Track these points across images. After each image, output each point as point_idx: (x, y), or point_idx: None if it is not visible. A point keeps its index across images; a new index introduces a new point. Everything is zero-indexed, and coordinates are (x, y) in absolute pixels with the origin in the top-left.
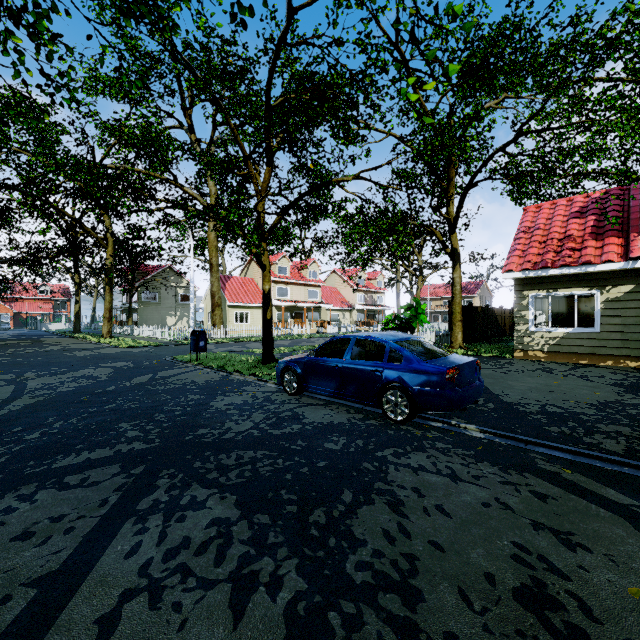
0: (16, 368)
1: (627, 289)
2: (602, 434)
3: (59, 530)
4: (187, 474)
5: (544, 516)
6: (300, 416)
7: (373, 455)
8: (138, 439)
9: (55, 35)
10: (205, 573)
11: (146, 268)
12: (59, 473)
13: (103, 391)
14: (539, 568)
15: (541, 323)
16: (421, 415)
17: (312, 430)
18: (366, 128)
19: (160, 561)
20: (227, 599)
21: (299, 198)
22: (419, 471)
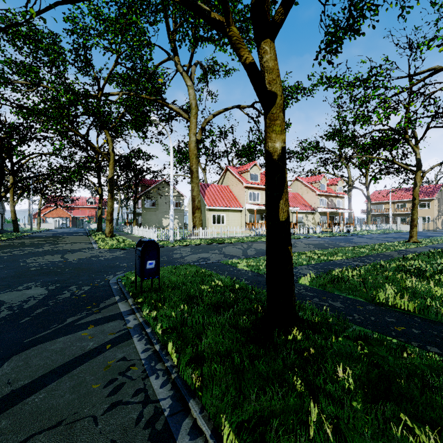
0: None
1: None
2: None
3: None
4: None
5: None
6: None
7: None
8: None
9: None
10: None
11: (148, 182)
12: None
13: None
14: None
15: None
16: None
17: None
18: None
19: None
20: None
21: None
22: None
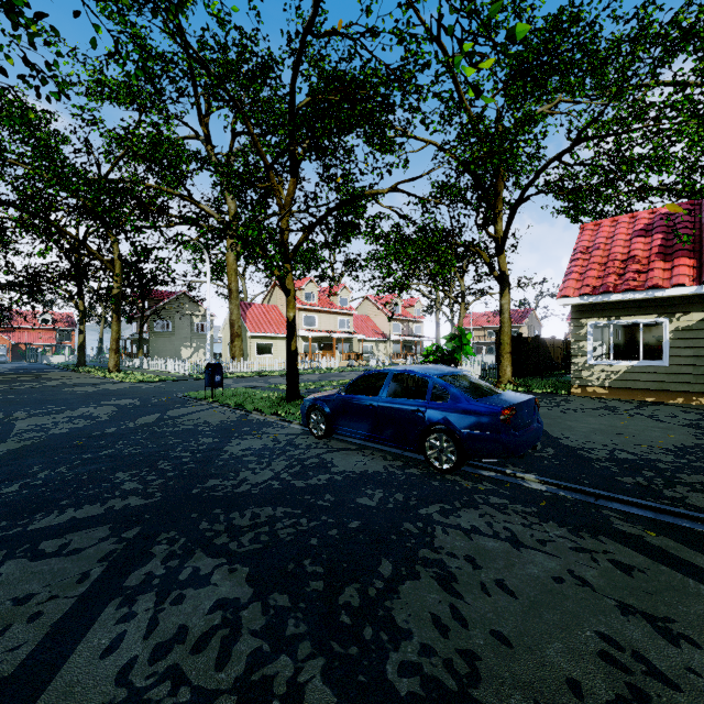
0: (6, 406)
1: (700, 316)
2: (685, 486)
3: (22, 616)
4: (190, 538)
5: (632, 595)
6: (328, 464)
7: (416, 513)
8: (136, 493)
9: (39, 14)
10: (203, 680)
11: (158, 294)
12: (35, 537)
13: (101, 433)
14: (637, 671)
15: (601, 355)
16: (470, 462)
17: (342, 481)
18: (403, 135)
19: (146, 662)
20: None
21: (328, 213)
22: (472, 534)
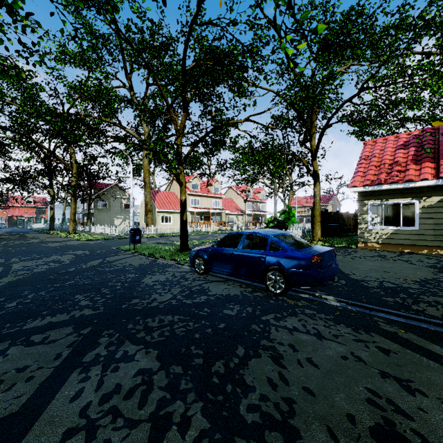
0: (6, 255)
1: (438, 199)
2: (425, 303)
3: (22, 378)
4: (122, 334)
5: (388, 367)
6: (206, 290)
7: (259, 319)
8: (88, 307)
9: (28, 13)
10: (131, 414)
11: (100, 185)
12: (27, 333)
13: (66, 271)
14: (388, 410)
15: (376, 223)
16: (293, 289)
17: (215, 300)
18: (253, 86)
19: (97, 404)
20: (147, 437)
21: (206, 135)
22: (293, 331)
